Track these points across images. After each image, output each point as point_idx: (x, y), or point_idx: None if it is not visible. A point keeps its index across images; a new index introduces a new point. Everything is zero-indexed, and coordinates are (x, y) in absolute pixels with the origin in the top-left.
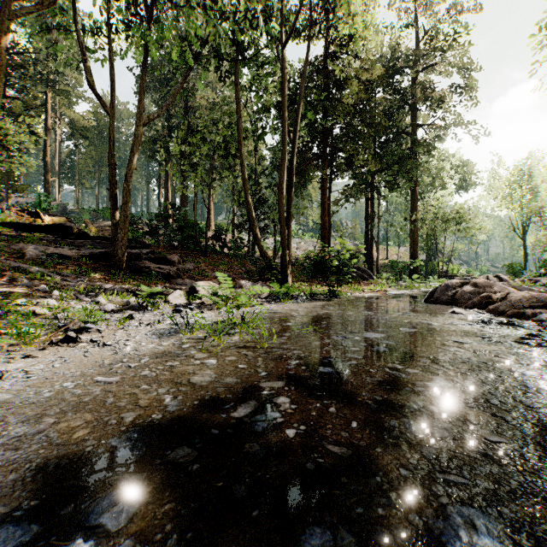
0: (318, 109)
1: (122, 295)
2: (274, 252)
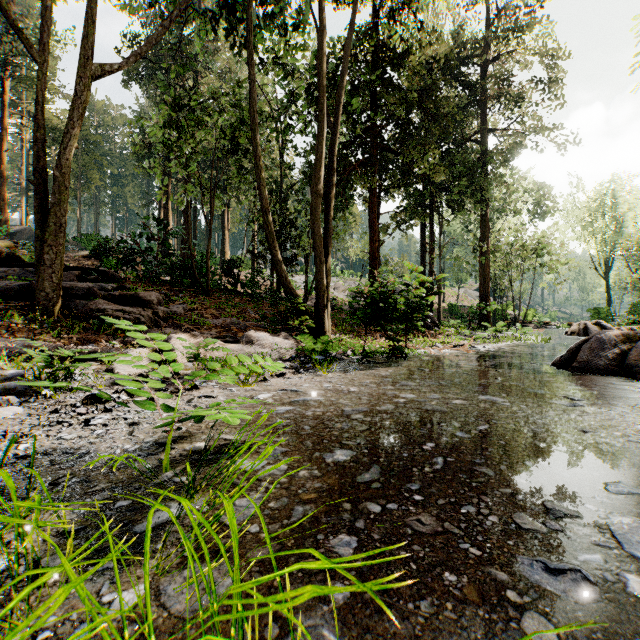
0: (365, 96)
1: (16, 360)
2: (306, 292)
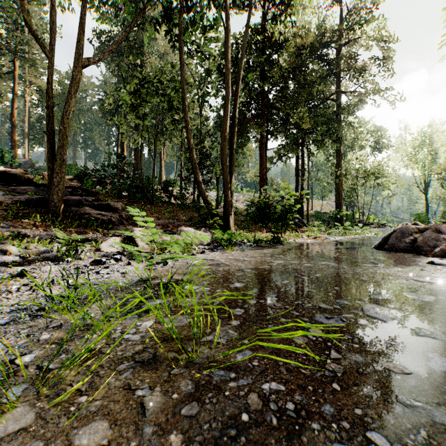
0: (257, 71)
1: (44, 242)
2: (217, 203)
